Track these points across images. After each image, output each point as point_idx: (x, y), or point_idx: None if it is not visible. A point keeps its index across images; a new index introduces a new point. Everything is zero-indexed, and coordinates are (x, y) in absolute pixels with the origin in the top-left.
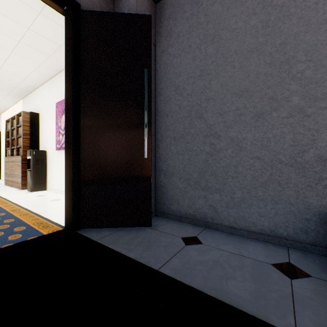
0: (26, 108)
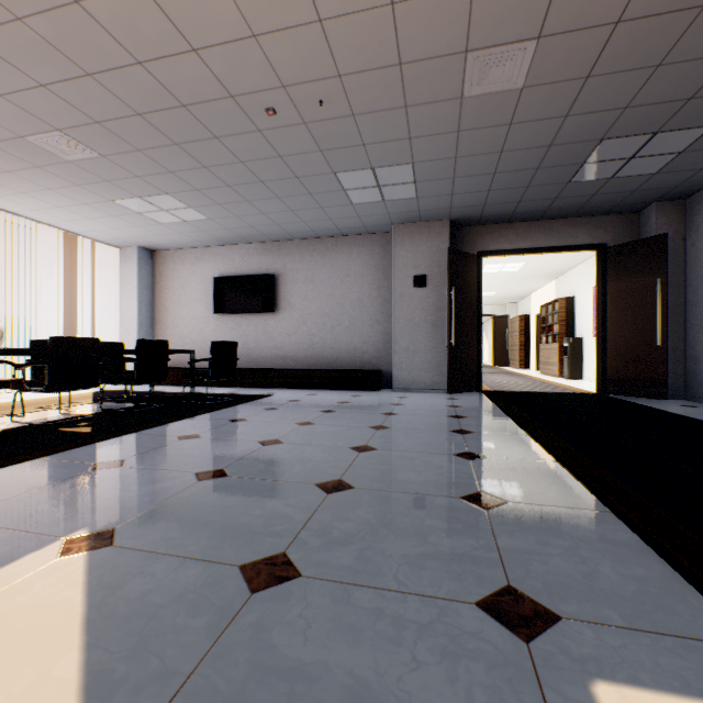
0: (559, 289)
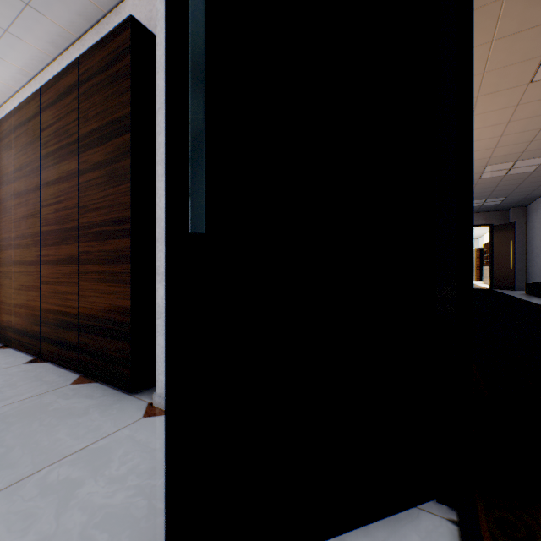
0: None
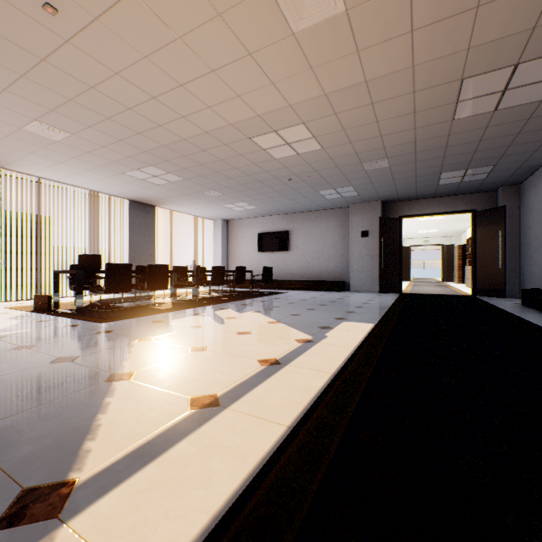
0: None
